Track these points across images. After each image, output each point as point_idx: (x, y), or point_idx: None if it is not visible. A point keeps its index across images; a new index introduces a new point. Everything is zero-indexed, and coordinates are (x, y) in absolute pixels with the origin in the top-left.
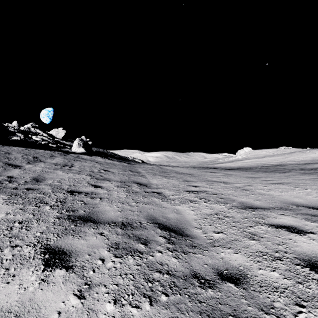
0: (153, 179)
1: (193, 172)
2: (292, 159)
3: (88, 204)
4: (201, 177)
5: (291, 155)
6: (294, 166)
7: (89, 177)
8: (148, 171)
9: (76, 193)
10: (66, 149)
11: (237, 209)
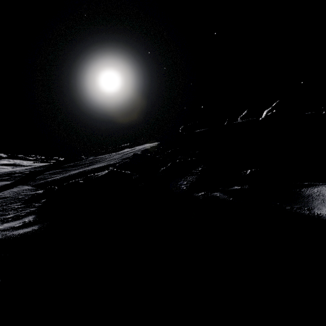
0: None
1: None
2: None
3: None
4: None
5: None
6: None
7: None
8: None
9: None
10: None
11: None
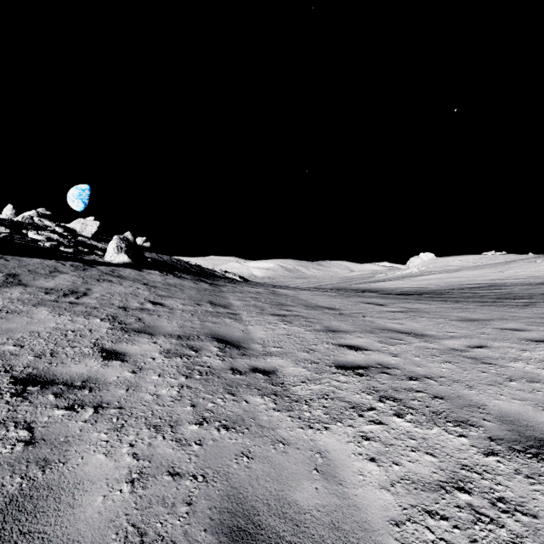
0: (256, 325)
1: (338, 304)
2: (512, 275)
3: (36, 447)
4: (360, 318)
5: (510, 267)
6: (524, 289)
7: (108, 324)
8: (249, 303)
9: (36, 387)
10: (94, 256)
11: (517, 460)
